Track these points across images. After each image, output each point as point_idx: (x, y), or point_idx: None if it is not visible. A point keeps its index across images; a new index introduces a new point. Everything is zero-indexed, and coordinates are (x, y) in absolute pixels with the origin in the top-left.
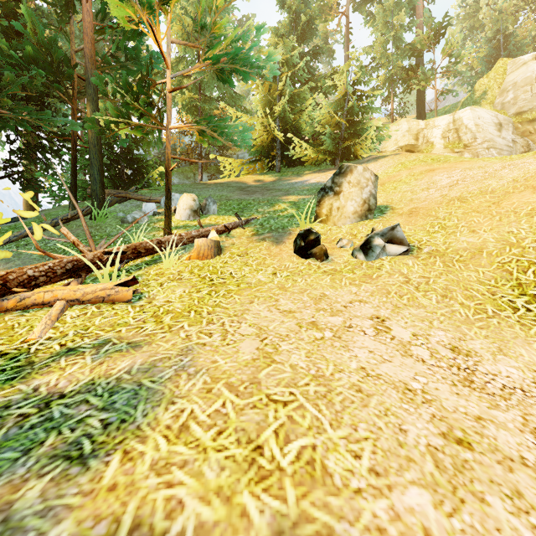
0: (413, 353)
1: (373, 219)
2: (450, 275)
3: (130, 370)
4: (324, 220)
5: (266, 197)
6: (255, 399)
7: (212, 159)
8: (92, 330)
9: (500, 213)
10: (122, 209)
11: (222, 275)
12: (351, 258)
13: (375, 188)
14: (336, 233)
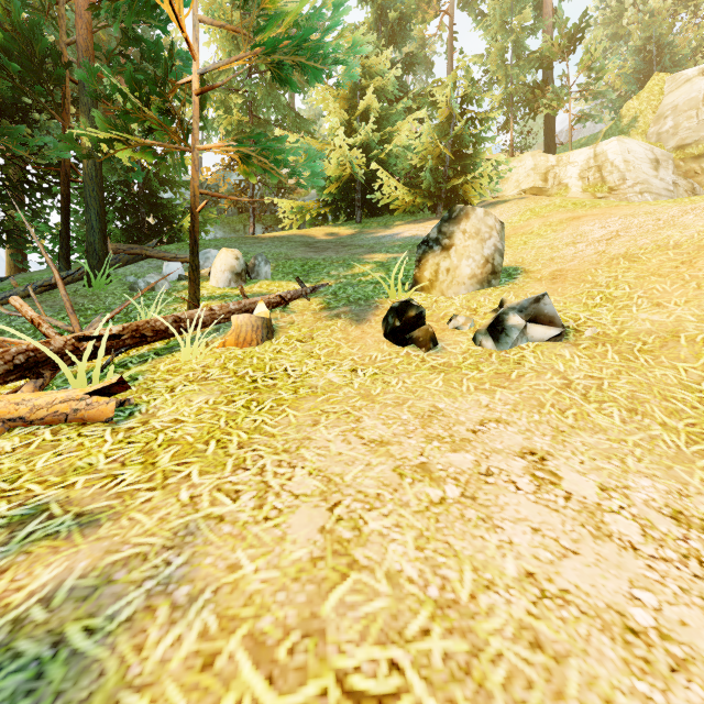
0: (611, 531)
1: (498, 285)
2: (633, 374)
3: (52, 594)
4: (427, 288)
5: (342, 255)
6: (310, 694)
7: (269, 206)
8: (23, 482)
9: (697, 276)
10: (135, 272)
11: (271, 372)
12: (472, 345)
13: (502, 241)
14: (445, 306)
